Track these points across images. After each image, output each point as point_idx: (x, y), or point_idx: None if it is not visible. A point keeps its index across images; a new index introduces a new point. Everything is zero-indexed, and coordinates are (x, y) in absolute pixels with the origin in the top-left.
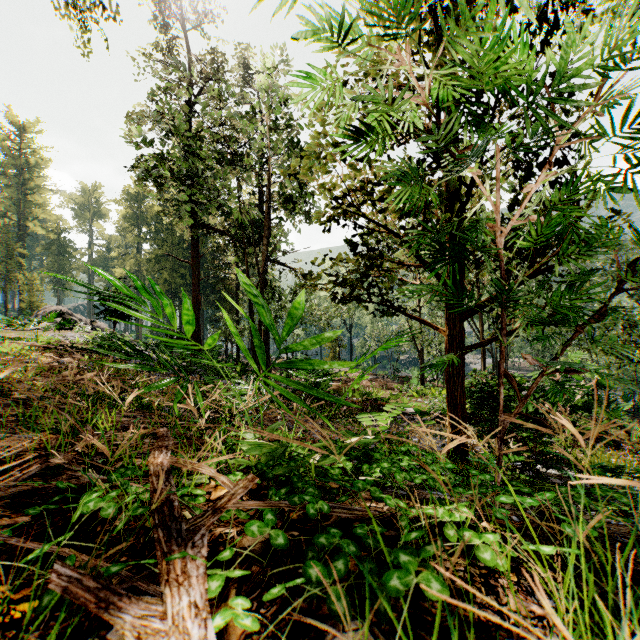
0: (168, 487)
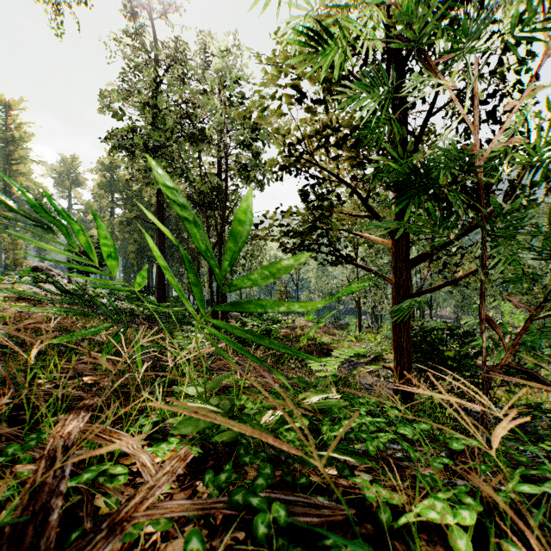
0: (56, 480)
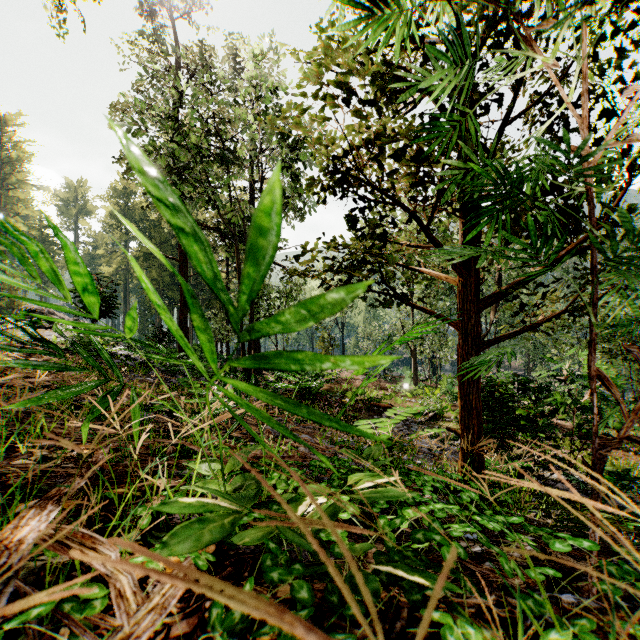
0: None
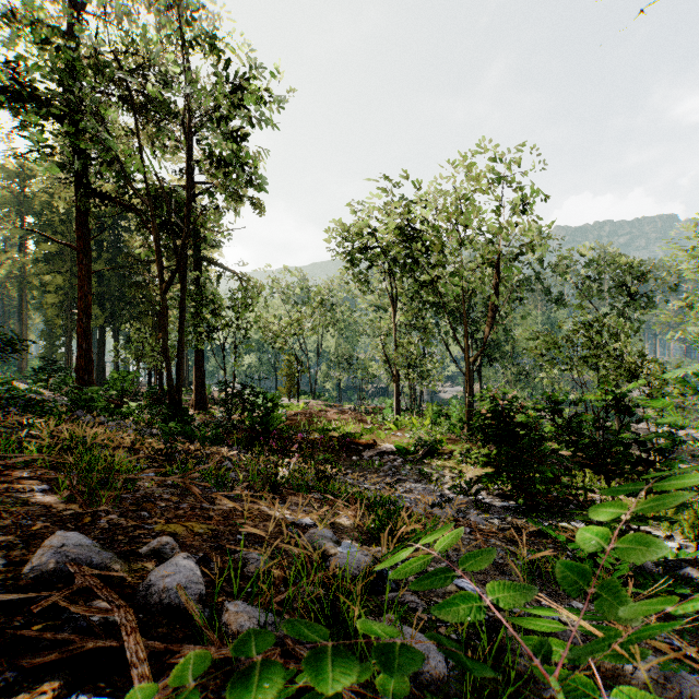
0: None
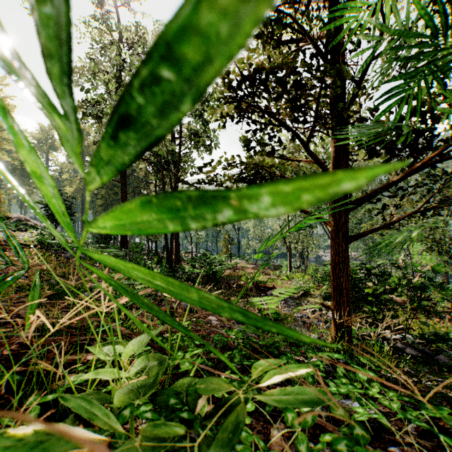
0: None
